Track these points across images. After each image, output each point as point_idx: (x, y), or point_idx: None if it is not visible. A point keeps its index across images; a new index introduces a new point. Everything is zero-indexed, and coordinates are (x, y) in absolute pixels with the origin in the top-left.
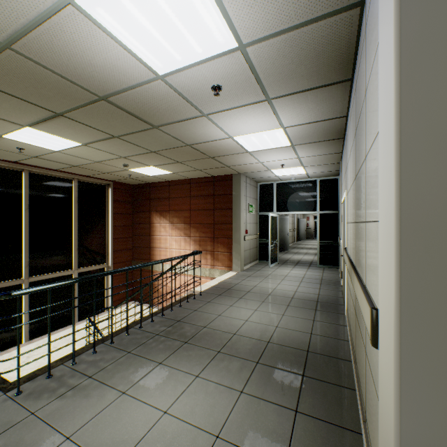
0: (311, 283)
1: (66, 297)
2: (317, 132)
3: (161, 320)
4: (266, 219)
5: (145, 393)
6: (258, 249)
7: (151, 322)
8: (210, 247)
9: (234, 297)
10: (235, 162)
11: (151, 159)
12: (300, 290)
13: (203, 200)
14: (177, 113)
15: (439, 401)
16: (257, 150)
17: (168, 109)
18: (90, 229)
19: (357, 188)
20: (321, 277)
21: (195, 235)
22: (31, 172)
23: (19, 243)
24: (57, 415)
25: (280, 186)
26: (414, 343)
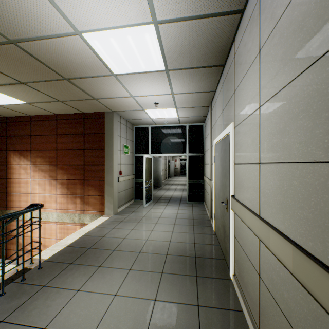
0: (185, 226)
1: None
2: (198, 45)
3: None
4: (142, 160)
5: None
6: (134, 189)
7: None
8: (80, 190)
9: (91, 265)
10: (101, 92)
11: None
12: (175, 238)
13: (72, 138)
14: None
15: None
16: (125, 73)
17: None
18: None
19: None
20: (192, 216)
21: (62, 177)
22: None
23: None
24: None
25: (154, 129)
26: None
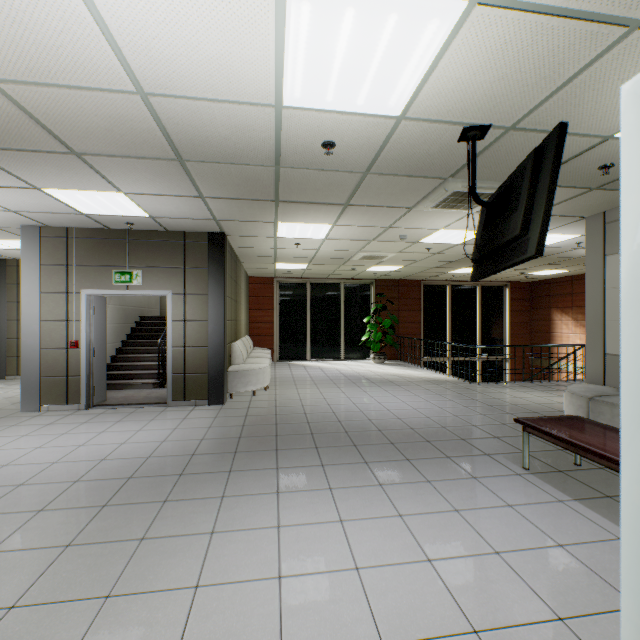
0: None
1: (472, 378)
2: None
3: (546, 383)
4: None
5: (531, 393)
6: None
7: (539, 382)
8: None
9: None
10: None
11: (545, 267)
12: None
13: None
14: (557, 251)
15: (591, 357)
16: None
17: (549, 251)
18: (489, 325)
19: None
20: None
21: None
22: (451, 285)
23: (445, 333)
24: (495, 389)
25: None
26: (587, 346)
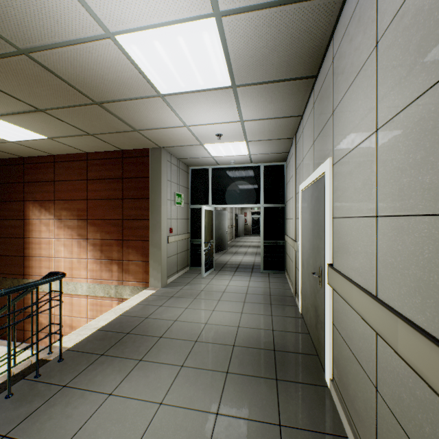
0: (259, 305)
1: None
2: (279, 47)
3: None
4: (199, 214)
5: None
6: (189, 252)
7: None
8: (117, 254)
9: (128, 358)
10: (145, 121)
11: None
12: (245, 322)
13: (107, 184)
14: None
15: None
16: (175, 93)
17: None
18: None
19: None
20: (269, 291)
21: (94, 236)
22: None
23: None
24: None
25: (217, 171)
26: None
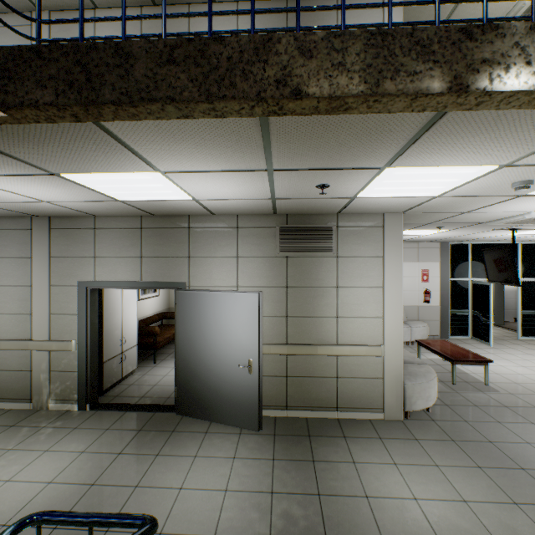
0: None
1: None
2: None
3: None
4: None
5: None
6: None
7: None
8: None
9: None
10: None
11: None
12: None
13: None
14: None
15: None
16: None
17: None
18: None
19: None
20: None
21: None
22: None
23: None
24: None
25: None
26: None
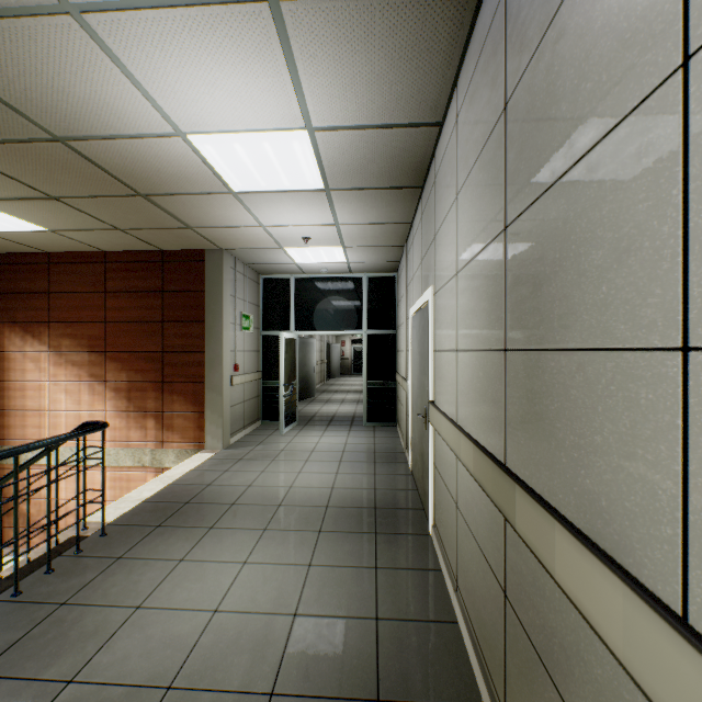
0: (359, 464)
1: None
2: (379, 160)
3: None
4: (276, 344)
5: None
6: (260, 400)
7: None
8: (155, 403)
9: (195, 527)
10: (205, 217)
11: None
12: (341, 482)
13: (138, 300)
14: None
15: None
16: (253, 191)
17: None
18: None
19: (534, 249)
20: (374, 447)
21: (117, 376)
22: None
23: None
24: None
25: (302, 283)
26: None
